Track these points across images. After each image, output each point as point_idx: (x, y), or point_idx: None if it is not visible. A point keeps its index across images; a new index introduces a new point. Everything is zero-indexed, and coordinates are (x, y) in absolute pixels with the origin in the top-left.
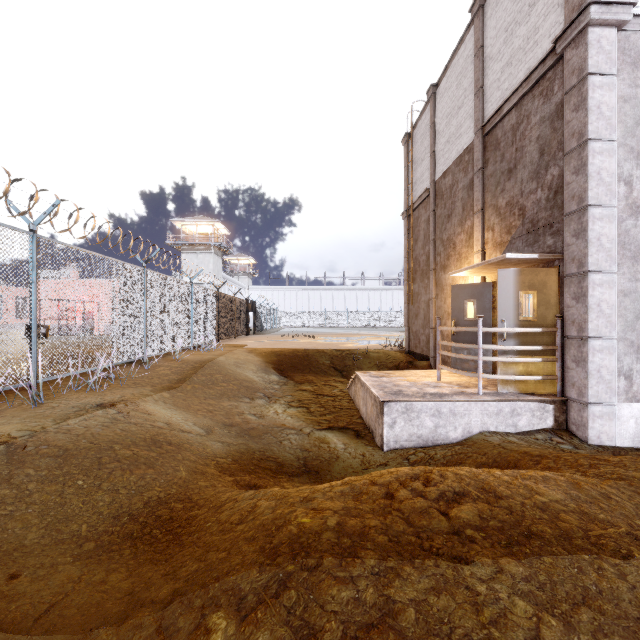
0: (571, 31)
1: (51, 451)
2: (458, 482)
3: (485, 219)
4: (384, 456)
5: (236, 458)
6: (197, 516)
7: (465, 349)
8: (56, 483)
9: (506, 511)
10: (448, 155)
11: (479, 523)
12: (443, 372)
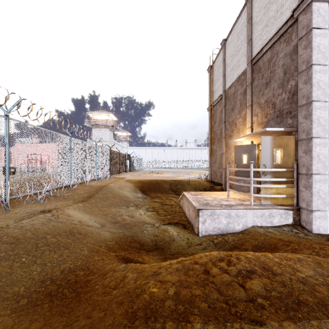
0: (302, 5)
1: (9, 240)
2: (248, 263)
3: (253, 110)
4: (199, 239)
5: (117, 241)
6: (91, 280)
7: (242, 180)
8: (9, 260)
9: (281, 284)
10: (232, 76)
11: (265, 294)
12: (230, 192)
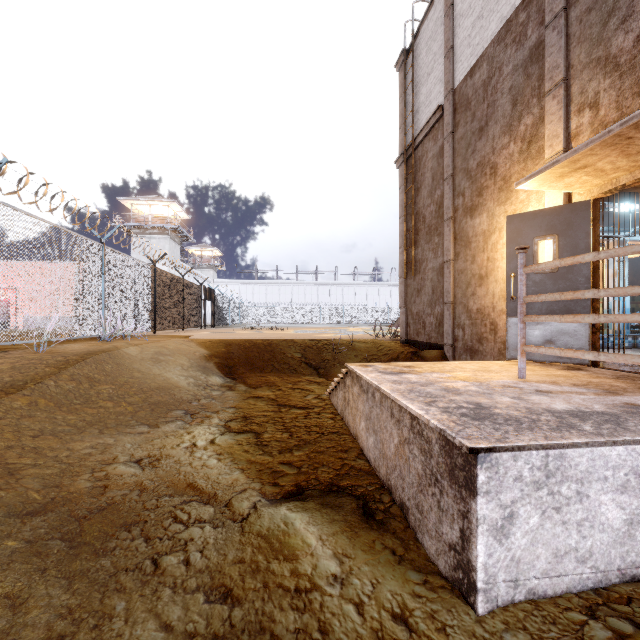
0: None
1: None
2: None
3: (572, 95)
4: None
5: None
6: None
7: (535, 323)
8: None
9: None
10: (480, 37)
11: None
12: (501, 363)
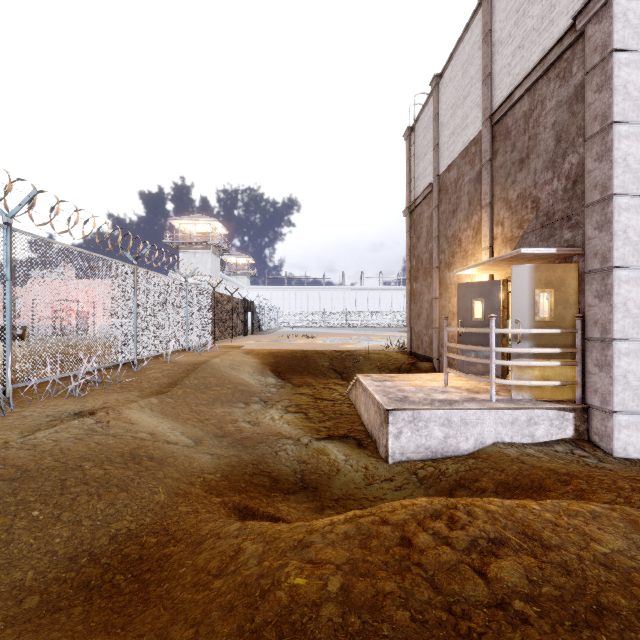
0: (594, 4)
1: (7, 473)
2: (491, 524)
3: (494, 213)
4: (389, 470)
5: (226, 473)
6: (171, 556)
7: (472, 351)
8: (5, 514)
9: (561, 570)
10: (453, 148)
11: (529, 590)
12: (449, 375)
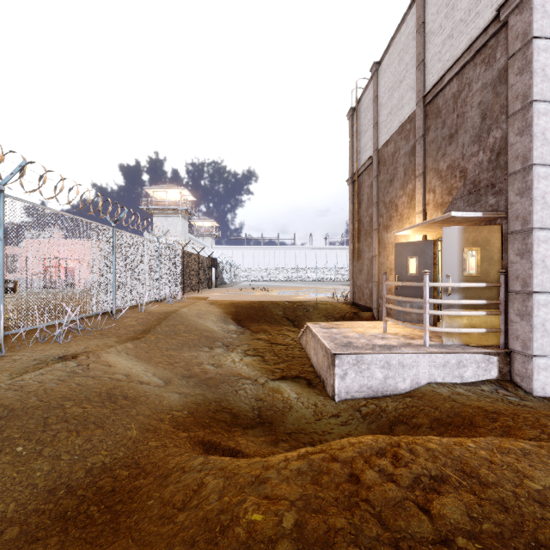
0: None
1: None
2: (432, 462)
3: (426, 182)
4: (336, 407)
5: (192, 410)
6: (141, 488)
7: (408, 302)
8: None
9: (499, 507)
10: (390, 125)
11: (470, 527)
12: (387, 323)
